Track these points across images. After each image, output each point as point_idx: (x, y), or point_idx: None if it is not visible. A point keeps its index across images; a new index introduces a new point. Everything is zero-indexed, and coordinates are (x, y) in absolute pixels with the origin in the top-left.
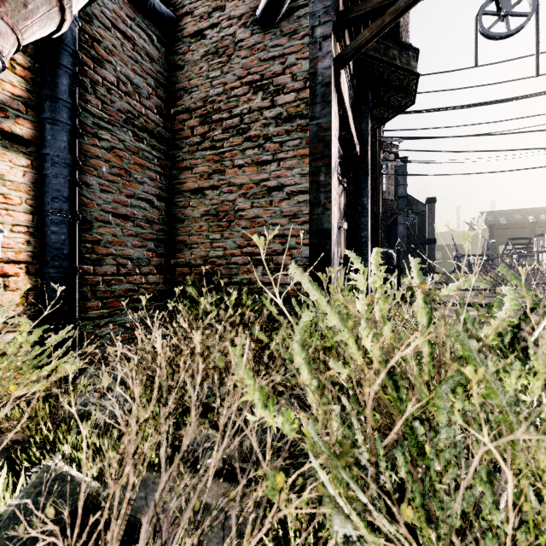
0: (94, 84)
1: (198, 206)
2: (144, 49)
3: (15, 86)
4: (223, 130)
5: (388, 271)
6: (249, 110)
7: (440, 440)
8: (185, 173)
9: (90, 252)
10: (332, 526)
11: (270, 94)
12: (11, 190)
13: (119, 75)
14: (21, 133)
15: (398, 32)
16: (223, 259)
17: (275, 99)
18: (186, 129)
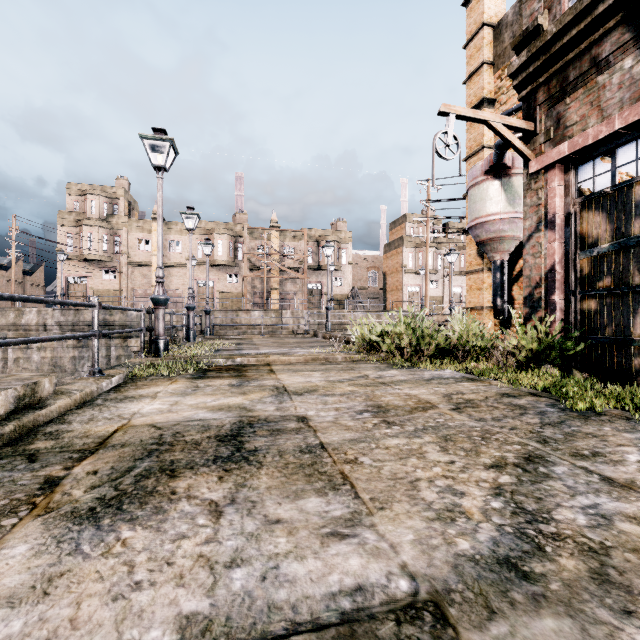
0: None
1: None
2: None
3: None
4: None
5: None
6: None
7: None
8: None
9: None
10: None
11: None
12: None
13: None
14: None
15: None
16: None
17: None
18: None
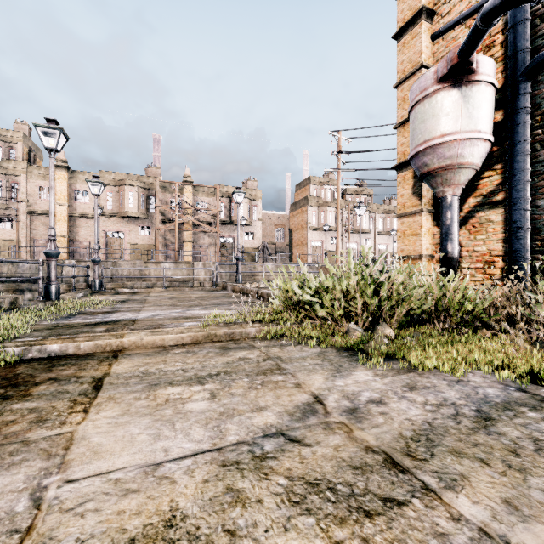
0: (542, 142)
1: None
2: None
3: (498, 180)
4: None
5: None
6: None
7: None
8: None
9: (539, 246)
10: None
11: None
12: (496, 226)
13: None
14: (500, 199)
15: None
16: None
17: None
18: None
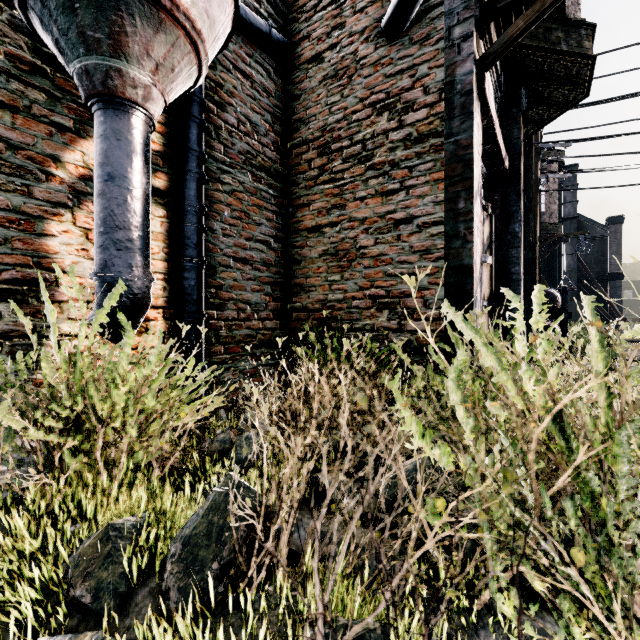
0: (217, 129)
1: (315, 245)
2: (262, 84)
3: (155, 142)
4: (343, 160)
5: (549, 317)
6: (373, 134)
7: (619, 491)
8: (302, 211)
9: (214, 297)
10: (488, 575)
11: (396, 113)
12: (152, 240)
13: (239, 116)
14: (159, 186)
15: (564, 8)
16: (343, 303)
17: (404, 118)
18: (303, 163)
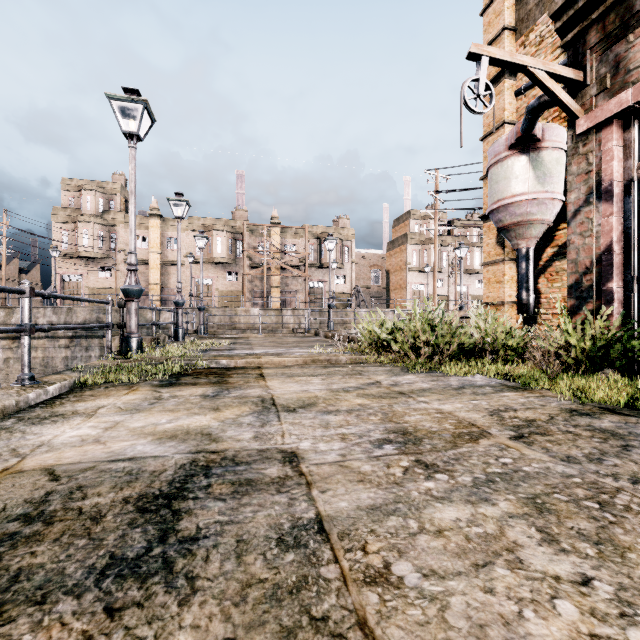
0: None
1: None
2: None
3: None
4: None
5: None
6: None
7: None
8: None
9: None
10: None
11: None
12: None
13: None
14: None
15: None
16: None
17: None
18: None
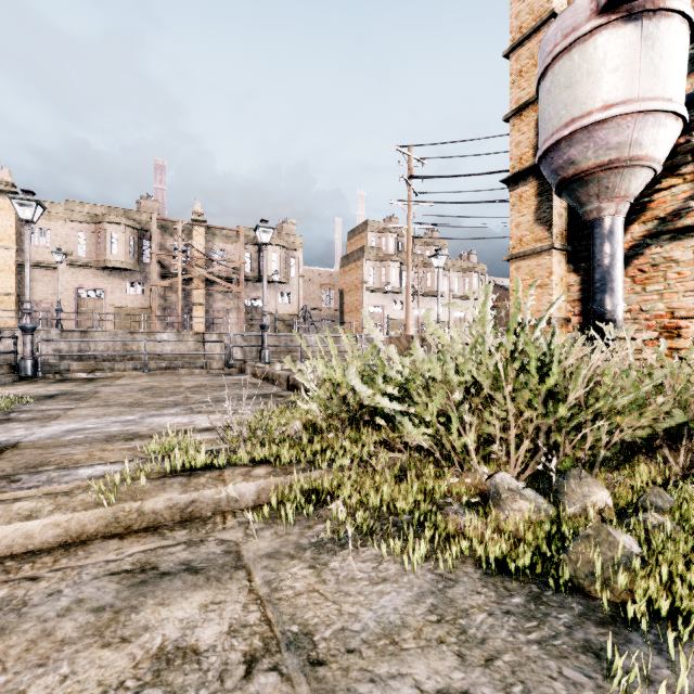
0: None
1: None
2: None
3: (686, 192)
4: None
5: None
6: None
7: None
8: None
9: None
10: None
11: None
12: (683, 268)
13: None
14: (691, 223)
15: None
16: None
17: None
18: None
